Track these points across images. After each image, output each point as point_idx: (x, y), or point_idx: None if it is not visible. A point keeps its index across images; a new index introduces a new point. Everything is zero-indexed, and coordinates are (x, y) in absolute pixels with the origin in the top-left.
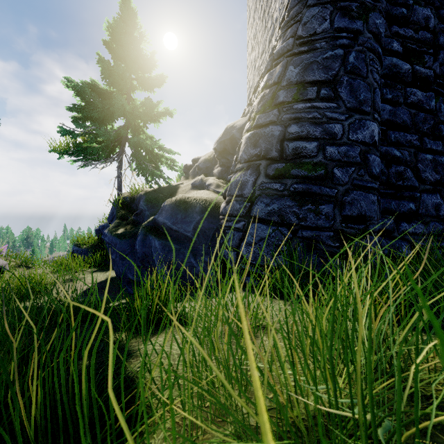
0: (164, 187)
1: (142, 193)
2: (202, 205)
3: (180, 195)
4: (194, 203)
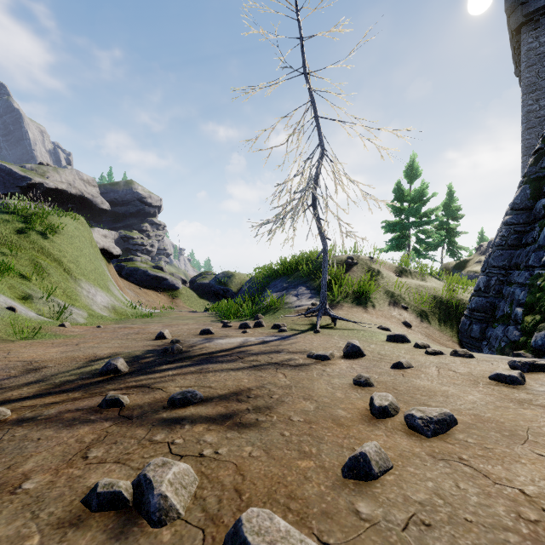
0: (462, 262)
1: (452, 265)
2: (473, 272)
3: (466, 270)
4: (470, 272)
